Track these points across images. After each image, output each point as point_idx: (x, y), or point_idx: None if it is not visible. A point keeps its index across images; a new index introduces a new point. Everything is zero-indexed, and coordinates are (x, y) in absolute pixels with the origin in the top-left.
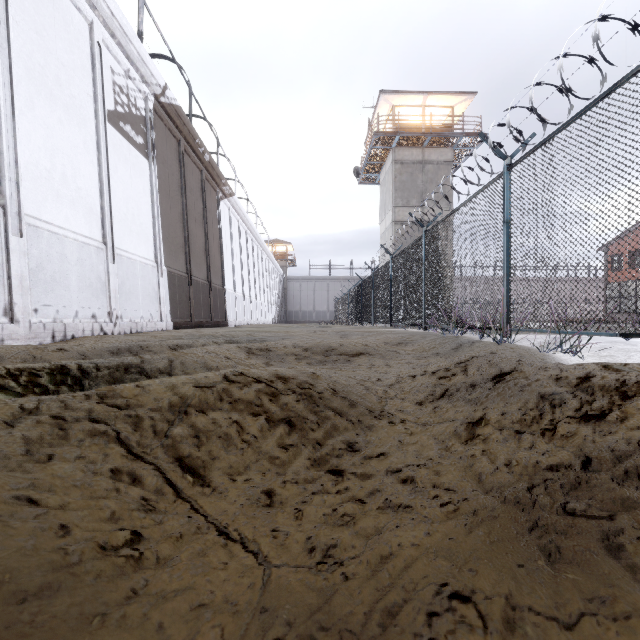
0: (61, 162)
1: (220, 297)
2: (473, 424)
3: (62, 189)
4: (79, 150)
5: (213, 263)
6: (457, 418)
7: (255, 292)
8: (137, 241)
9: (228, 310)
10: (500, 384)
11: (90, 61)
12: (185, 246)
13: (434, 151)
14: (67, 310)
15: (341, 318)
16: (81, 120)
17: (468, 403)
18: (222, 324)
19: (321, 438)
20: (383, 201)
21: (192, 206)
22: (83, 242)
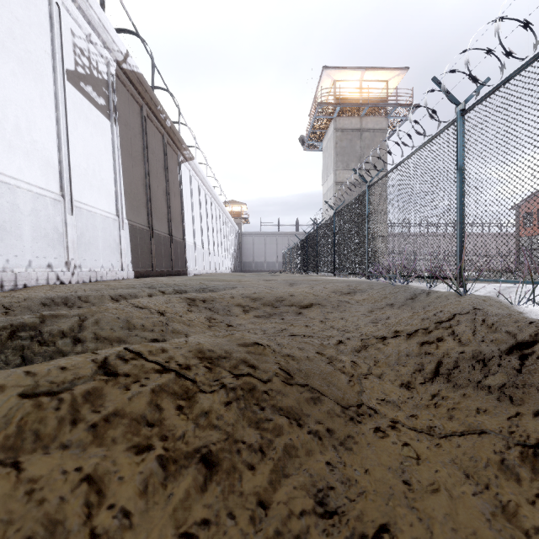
0: (14, 113)
1: (181, 249)
2: (535, 452)
3: (15, 140)
4: (35, 104)
5: (174, 218)
6: (490, 429)
7: (213, 245)
8: (98, 195)
9: (188, 261)
10: (533, 364)
11: (48, 20)
12: (147, 202)
13: (371, 120)
14: (19, 259)
15: (288, 268)
16: (37, 75)
17: (492, 396)
18: (182, 273)
19: (266, 488)
20: (325, 165)
21: (154, 166)
22: (38, 193)
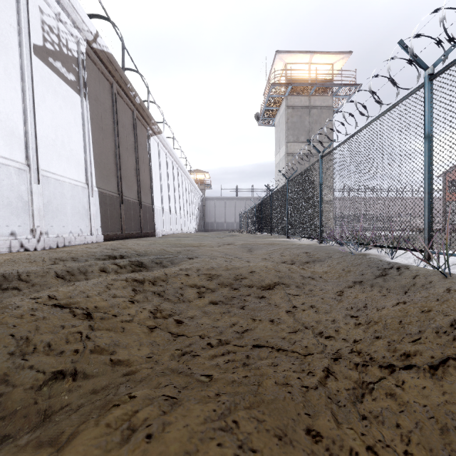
0: None
1: (149, 213)
2: None
3: None
4: None
5: (143, 186)
6: None
7: (180, 208)
8: (67, 165)
9: (156, 223)
10: None
11: None
12: (117, 171)
13: (318, 98)
14: None
15: (245, 228)
16: (1, 47)
17: None
18: (151, 234)
19: None
20: (278, 138)
21: (124, 139)
22: (0, 163)
